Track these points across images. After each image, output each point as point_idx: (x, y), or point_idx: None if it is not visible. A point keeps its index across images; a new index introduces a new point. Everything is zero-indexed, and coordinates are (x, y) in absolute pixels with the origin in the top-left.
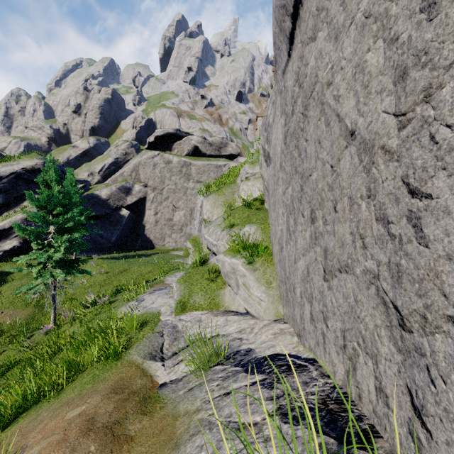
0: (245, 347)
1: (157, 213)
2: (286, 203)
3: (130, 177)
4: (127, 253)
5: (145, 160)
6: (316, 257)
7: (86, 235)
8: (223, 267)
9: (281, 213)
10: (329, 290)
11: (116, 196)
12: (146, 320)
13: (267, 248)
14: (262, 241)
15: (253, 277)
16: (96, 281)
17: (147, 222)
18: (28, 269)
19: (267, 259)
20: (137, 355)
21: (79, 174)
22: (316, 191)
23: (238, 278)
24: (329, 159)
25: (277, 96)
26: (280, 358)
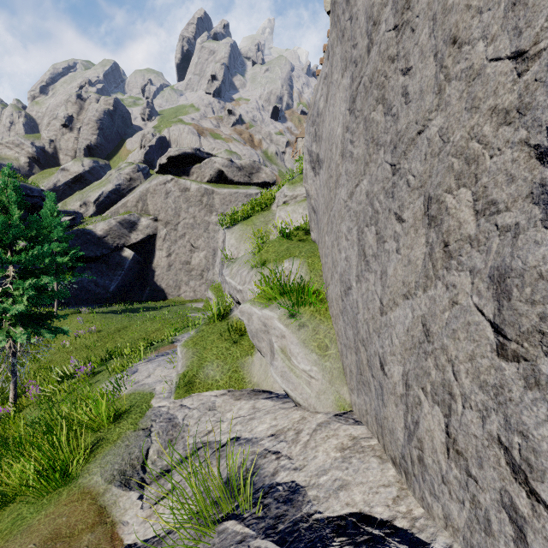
0: (285, 477)
1: (171, 254)
2: (357, 210)
3: (135, 209)
4: (130, 306)
5: (154, 187)
6: (456, 298)
7: (76, 283)
8: (249, 322)
9: (345, 231)
10: (535, 387)
11: (116, 232)
12: (130, 407)
13: (318, 293)
14: (309, 282)
15: (297, 338)
16: (83, 342)
17: (157, 266)
18: None
19: (319, 309)
20: (99, 474)
21: (68, 203)
22: (442, 153)
23: (273, 340)
24: (502, 47)
25: (336, 47)
26: (371, 538)
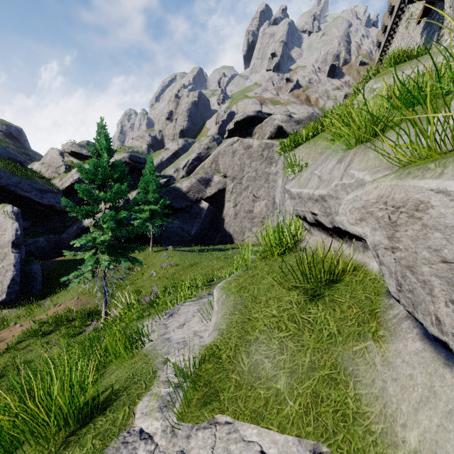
0: None
1: (237, 204)
2: None
3: (210, 169)
4: (204, 247)
5: (224, 149)
6: None
7: (169, 228)
8: (398, 237)
9: None
10: None
11: (196, 188)
12: (113, 397)
13: None
14: None
15: None
16: (165, 273)
17: (226, 215)
18: (82, 254)
19: None
20: None
21: (167, 171)
22: None
23: None
24: None
25: None
26: None
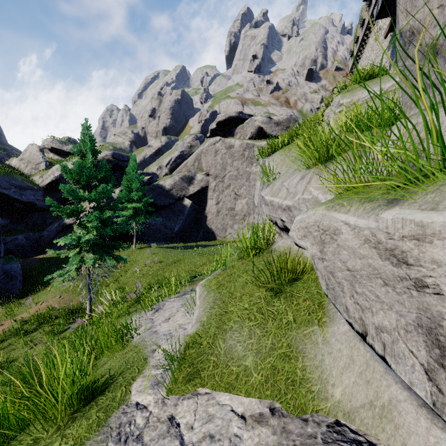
0: None
1: (219, 202)
2: None
3: (192, 167)
4: (187, 243)
5: (206, 148)
6: None
7: (152, 225)
8: (325, 251)
9: None
10: None
11: (179, 185)
12: (110, 381)
13: None
14: None
15: None
16: (148, 270)
17: (208, 212)
18: (66, 253)
19: None
20: None
21: (150, 168)
22: None
23: None
24: None
25: None
26: None
